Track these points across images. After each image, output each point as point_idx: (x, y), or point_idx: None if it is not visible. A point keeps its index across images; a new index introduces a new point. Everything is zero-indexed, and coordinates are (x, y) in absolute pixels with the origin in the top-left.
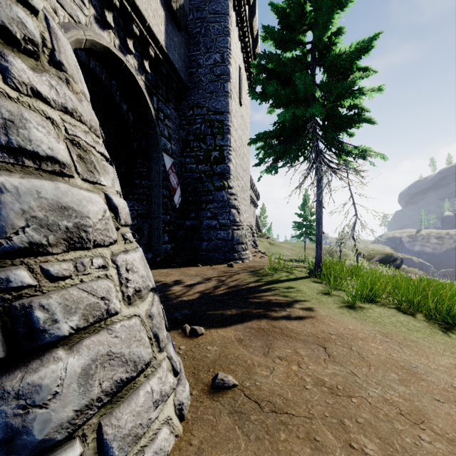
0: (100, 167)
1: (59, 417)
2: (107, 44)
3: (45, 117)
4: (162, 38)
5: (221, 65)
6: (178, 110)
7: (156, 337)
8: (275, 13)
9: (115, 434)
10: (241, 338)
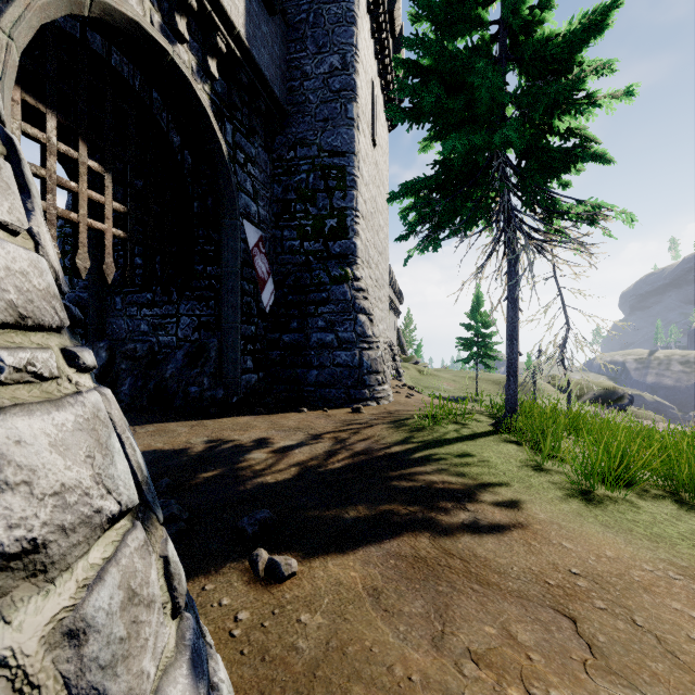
0: None
1: None
2: (136, 16)
3: None
4: (241, 21)
5: (341, 73)
6: (270, 149)
7: None
8: None
9: None
10: (379, 585)
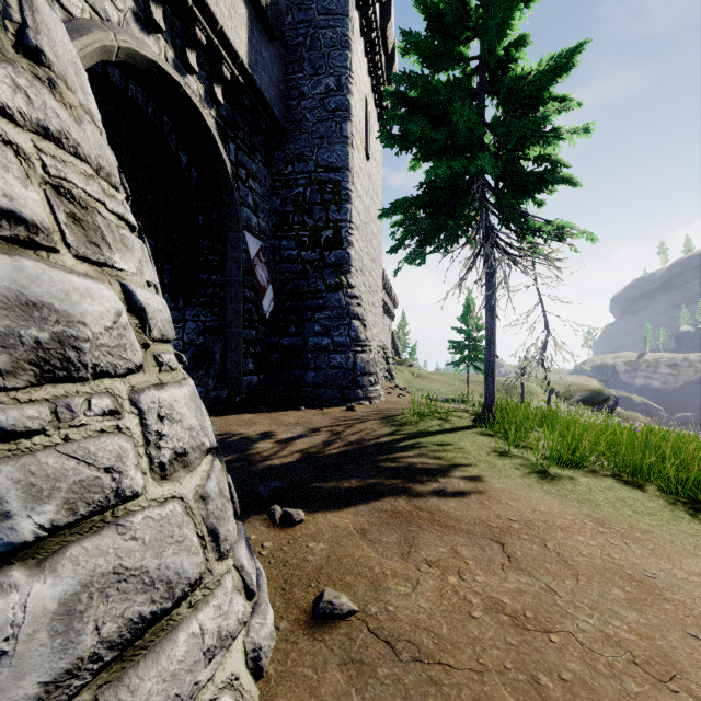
0: (115, 239)
1: (8, 700)
2: (154, 56)
3: (1, 140)
4: (244, 50)
5: (336, 94)
6: (269, 164)
7: (213, 534)
8: (421, 11)
9: None
10: (365, 527)
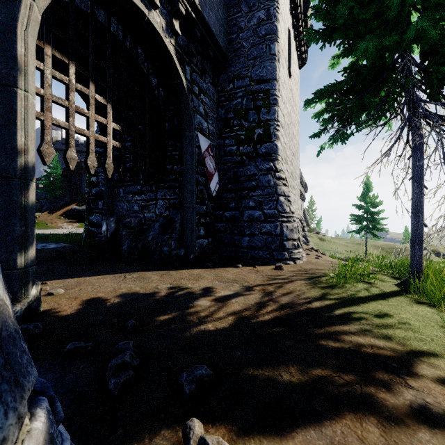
0: None
1: None
2: None
3: None
4: None
5: (266, 23)
6: (216, 84)
7: None
8: None
9: None
10: None
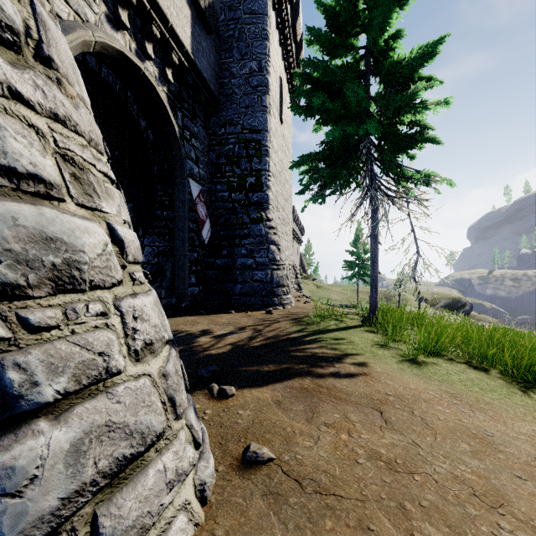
0: (102, 190)
1: (38, 508)
2: (122, 48)
3: (27, 124)
4: (188, 41)
5: (258, 74)
6: (207, 127)
7: (172, 401)
8: (322, 12)
9: (115, 526)
10: (280, 399)
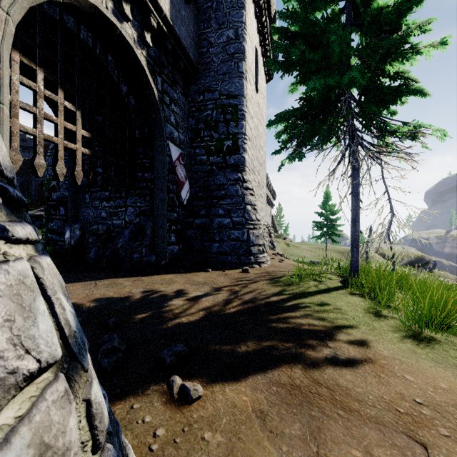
0: None
1: None
2: (95, 2)
3: None
4: (167, 7)
5: (234, 42)
6: (187, 94)
7: None
8: None
9: None
10: (265, 409)
